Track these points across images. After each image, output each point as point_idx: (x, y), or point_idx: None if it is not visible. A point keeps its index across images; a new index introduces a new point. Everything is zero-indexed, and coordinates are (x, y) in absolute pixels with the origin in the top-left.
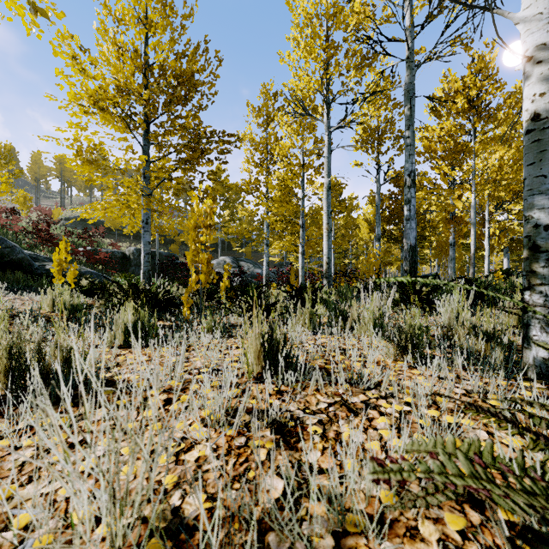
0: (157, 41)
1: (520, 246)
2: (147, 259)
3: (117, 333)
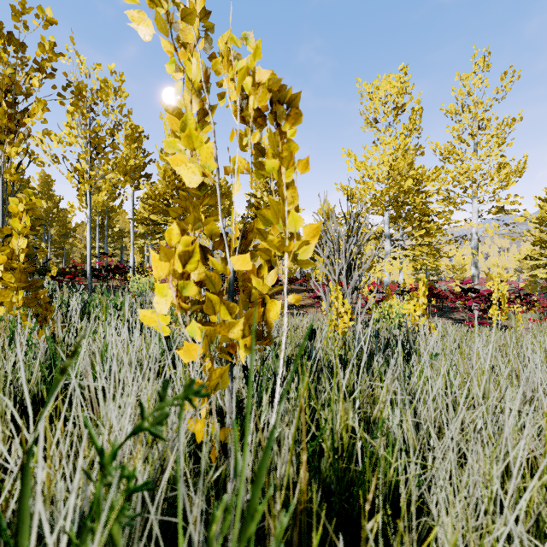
0: None
1: None
2: None
3: None
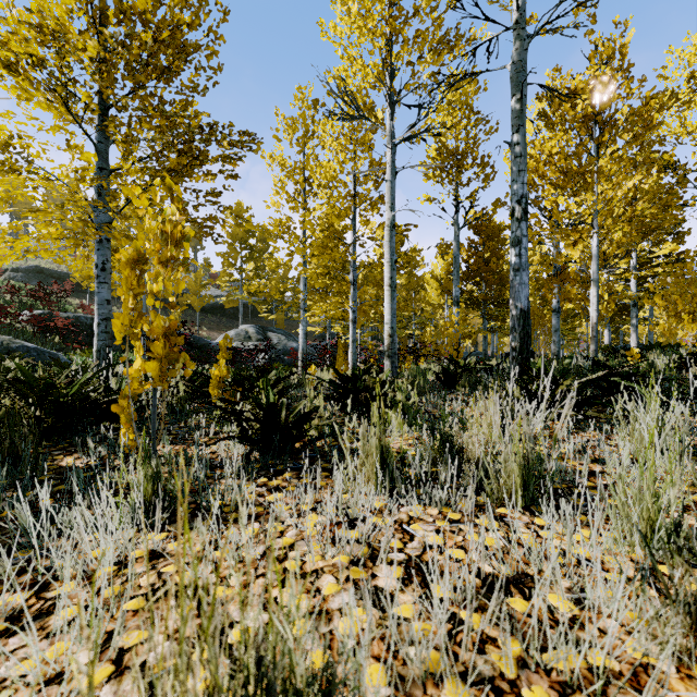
0: None
1: (625, 314)
2: (105, 328)
3: None
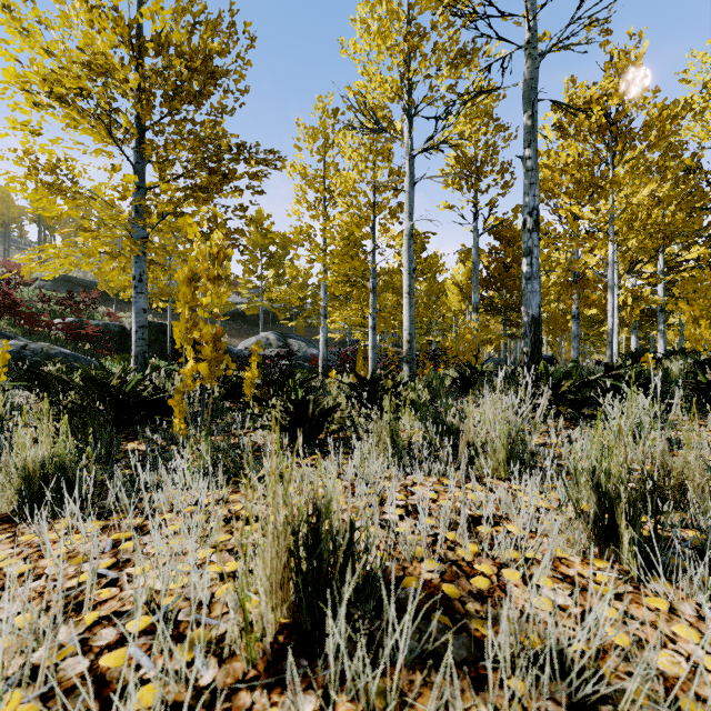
0: (154, 3)
1: (652, 320)
2: (142, 335)
3: (7, 485)
